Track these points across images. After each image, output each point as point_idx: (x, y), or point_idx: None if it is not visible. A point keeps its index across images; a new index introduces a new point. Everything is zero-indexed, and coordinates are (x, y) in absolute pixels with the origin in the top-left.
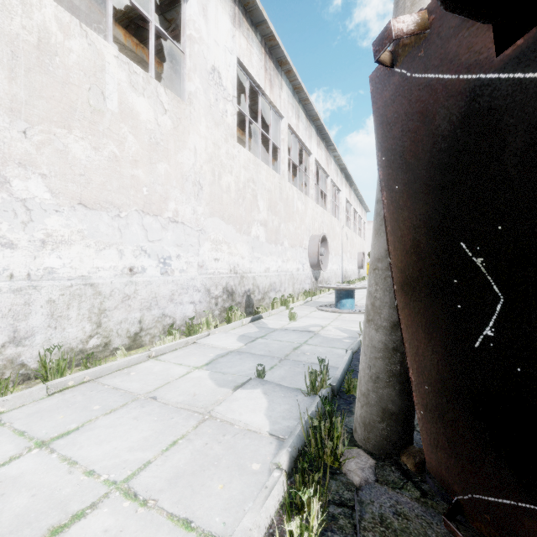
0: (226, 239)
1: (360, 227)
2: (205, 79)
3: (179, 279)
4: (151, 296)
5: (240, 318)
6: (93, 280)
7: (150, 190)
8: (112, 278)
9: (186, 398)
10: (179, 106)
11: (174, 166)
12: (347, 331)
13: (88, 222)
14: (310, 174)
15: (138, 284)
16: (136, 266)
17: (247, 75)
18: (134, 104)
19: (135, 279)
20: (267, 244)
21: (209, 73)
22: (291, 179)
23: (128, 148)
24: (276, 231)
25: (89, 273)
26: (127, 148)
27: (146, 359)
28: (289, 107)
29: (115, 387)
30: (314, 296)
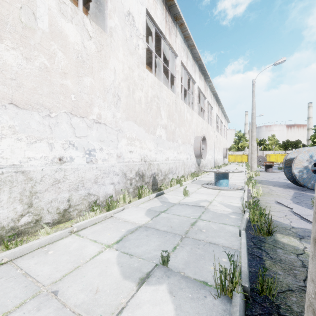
0: (138, 137)
1: (224, 132)
2: (122, 19)
3: (101, 166)
4: (78, 180)
5: (148, 194)
6: (24, 168)
7: (77, 97)
8: (43, 166)
9: (87, 296)
10: (102, 35)
11: (98, 80)
12: (230, 207)
13: (19, 120)
14: (195, 96)
15: (66, 171)
16: (65, 156)
17: (153, 24)
18: (63, 28)
19: (64, 167)
20: (167, 141)
21: (125, 15)
22: (183, 98)
23: (58, 62)
24: (173, 132)
25: (20, 162)
26: (57, 62)
27: (68, 234)
28: (182, 50)
29: (26, 272)
30: (198, 176)
